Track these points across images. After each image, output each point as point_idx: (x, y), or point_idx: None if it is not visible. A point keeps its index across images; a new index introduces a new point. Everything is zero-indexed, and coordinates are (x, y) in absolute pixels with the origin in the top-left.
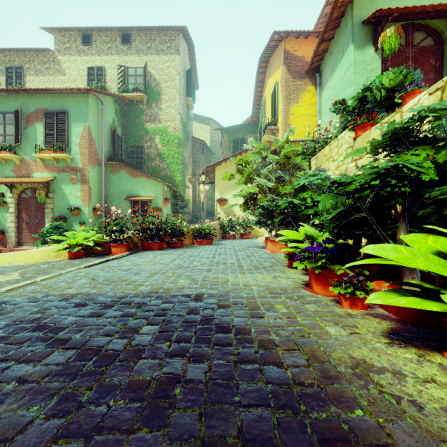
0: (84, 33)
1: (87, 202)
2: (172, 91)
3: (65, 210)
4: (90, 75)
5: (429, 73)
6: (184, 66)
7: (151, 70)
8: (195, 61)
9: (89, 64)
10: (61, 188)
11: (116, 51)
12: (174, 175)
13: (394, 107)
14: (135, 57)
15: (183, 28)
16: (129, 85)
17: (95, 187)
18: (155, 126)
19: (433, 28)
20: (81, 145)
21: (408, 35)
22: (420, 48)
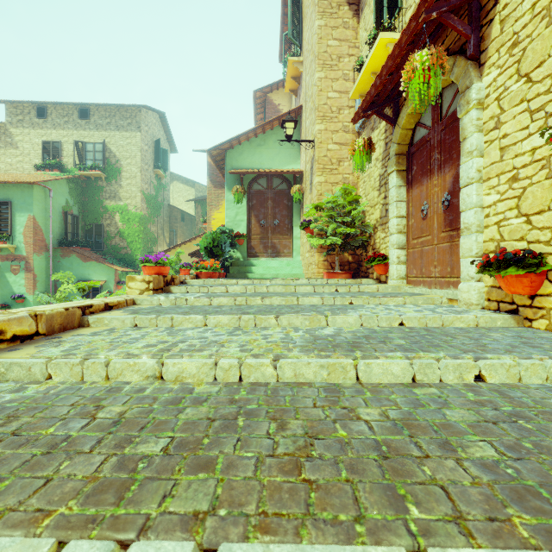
0: (38, 106)
1: (32, 290)
2: (133, 168)
3: (9, 298)
4: (45, 149)
5: (284, 211)
6: (151, 137)
7: (111, 147)
8: (168, 127)
9: (44, 138)
10: (5, 276)
11: (74, 125)
12: (135, 254)
13: (213, 257)
14: (94, 132)
15: (144, 106)
16: (87, 161)
17: (42, 273)
18: (115, 203)
19: (286, 177)
20: (25, 234)
21: (269, 181)
22: (277, 191)
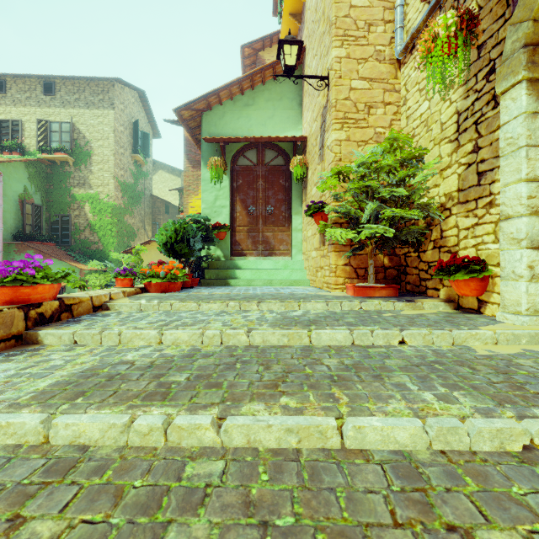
0: None
1: None
2: (106, 151)
3: None
4: (3, 129)
5: (279, 193)
6: (129, 117)
7: (80, 126)
8: (150, 108)
9: (2, 116)
10: None
11: (37, 102)
12: (108, 250)
13: (177, 257)
14: (60, 110)
15: (117, 79)
16: (53, 143)
17: None
18: (84, 191)
19: (282, 148)
20: None
21: (259, 154)
22: (271, 167)
